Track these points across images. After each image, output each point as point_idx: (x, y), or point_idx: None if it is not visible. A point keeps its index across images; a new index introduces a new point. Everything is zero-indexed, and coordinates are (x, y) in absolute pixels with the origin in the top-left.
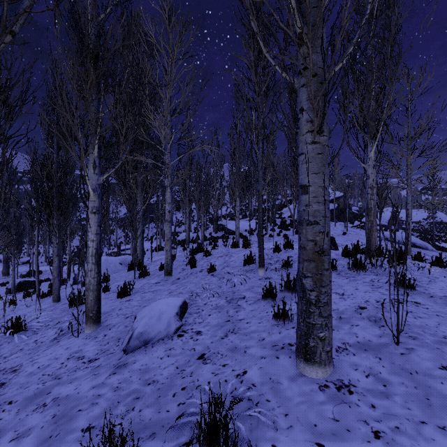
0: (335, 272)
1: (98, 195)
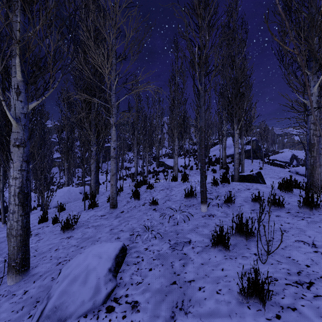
0: (283, 209)
1: (22, 126)
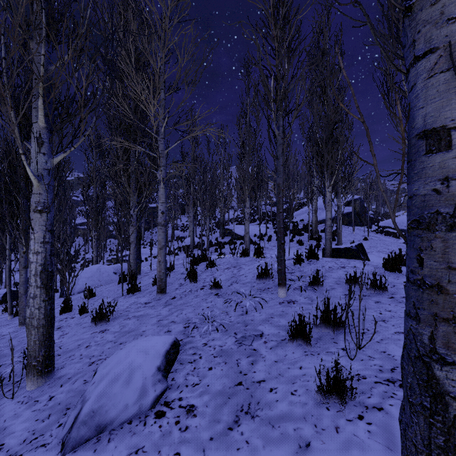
0: (385, 294)
1: (45, 186)
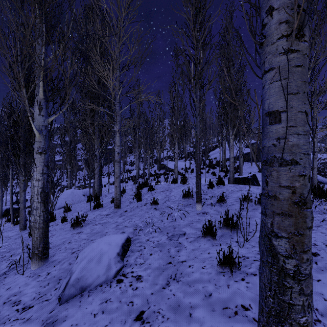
0: None
1: (43, 136)
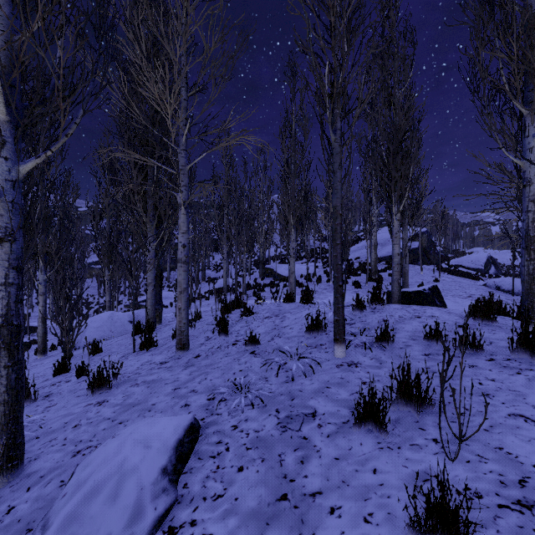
0: (481, 354)
1: (7, 203)
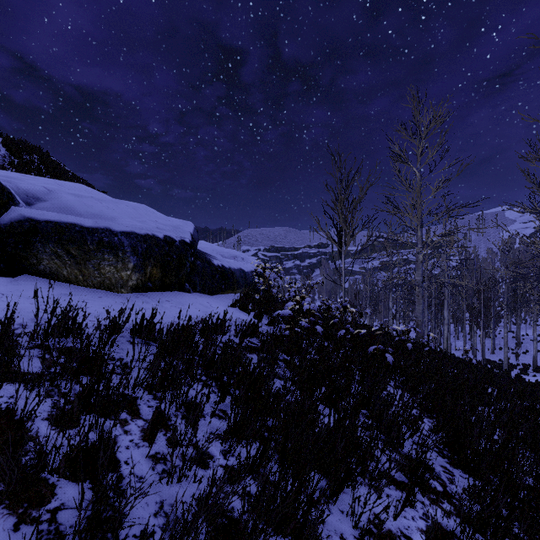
0: None
1: None
